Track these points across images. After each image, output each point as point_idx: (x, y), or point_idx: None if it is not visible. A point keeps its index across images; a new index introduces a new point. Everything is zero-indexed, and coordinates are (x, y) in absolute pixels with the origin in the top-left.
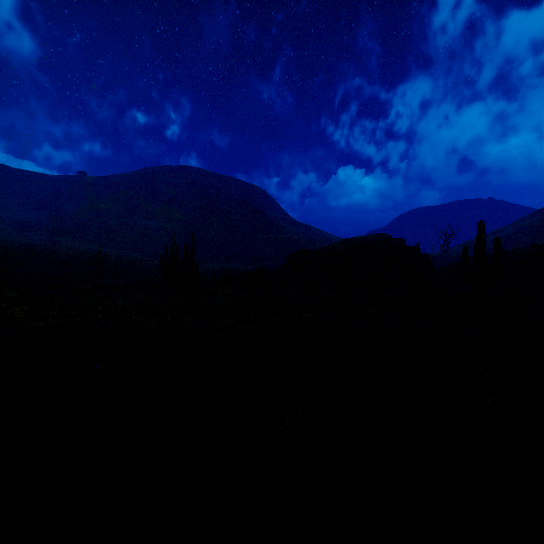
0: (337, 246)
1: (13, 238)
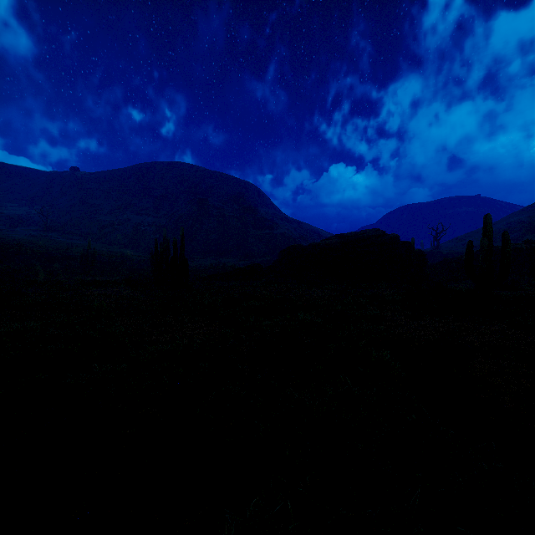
0: (331, 241)
1: (2, 233)
